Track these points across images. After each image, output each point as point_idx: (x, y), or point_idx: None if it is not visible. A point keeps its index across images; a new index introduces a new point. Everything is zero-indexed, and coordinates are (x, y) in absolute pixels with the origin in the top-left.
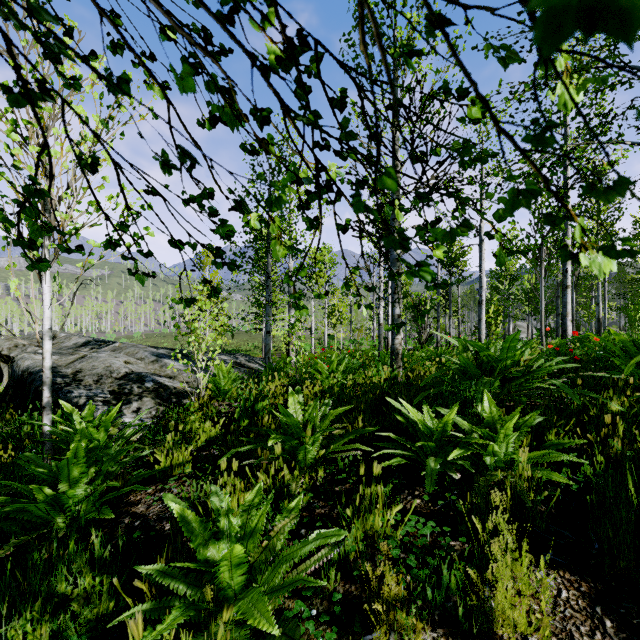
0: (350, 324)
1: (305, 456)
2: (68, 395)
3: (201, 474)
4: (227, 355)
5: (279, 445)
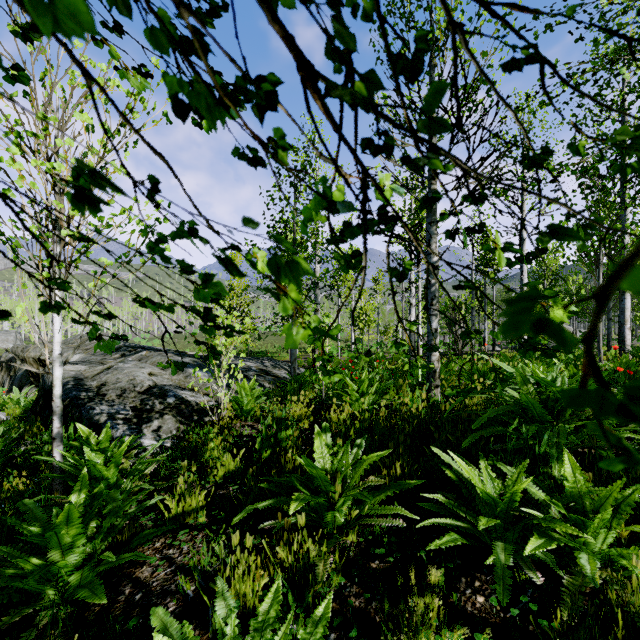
0: (377, 326)
1: (334, 517)
2: (90, 412)
3: (215, 528)
4: (253, 360)
5: (303, 515)
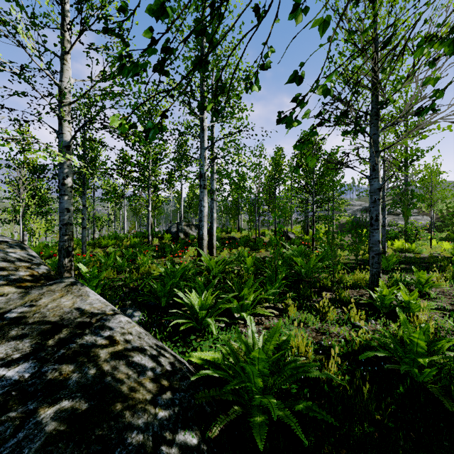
0: None
1: None
2: None
3: None
4: None
5: None
